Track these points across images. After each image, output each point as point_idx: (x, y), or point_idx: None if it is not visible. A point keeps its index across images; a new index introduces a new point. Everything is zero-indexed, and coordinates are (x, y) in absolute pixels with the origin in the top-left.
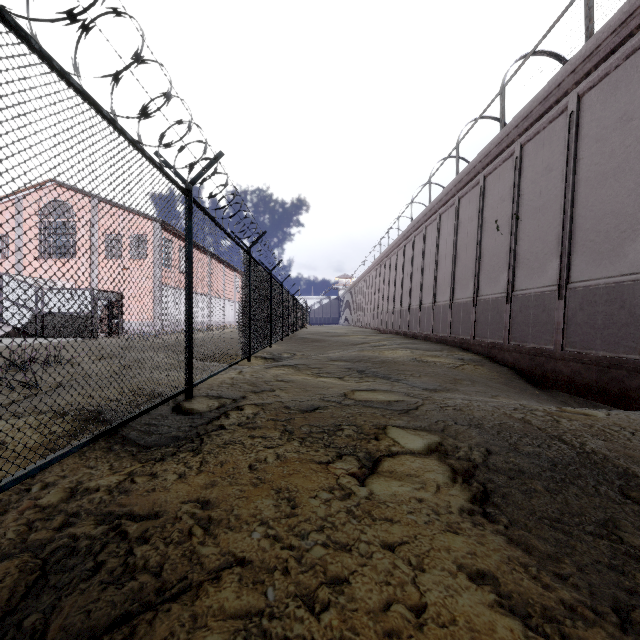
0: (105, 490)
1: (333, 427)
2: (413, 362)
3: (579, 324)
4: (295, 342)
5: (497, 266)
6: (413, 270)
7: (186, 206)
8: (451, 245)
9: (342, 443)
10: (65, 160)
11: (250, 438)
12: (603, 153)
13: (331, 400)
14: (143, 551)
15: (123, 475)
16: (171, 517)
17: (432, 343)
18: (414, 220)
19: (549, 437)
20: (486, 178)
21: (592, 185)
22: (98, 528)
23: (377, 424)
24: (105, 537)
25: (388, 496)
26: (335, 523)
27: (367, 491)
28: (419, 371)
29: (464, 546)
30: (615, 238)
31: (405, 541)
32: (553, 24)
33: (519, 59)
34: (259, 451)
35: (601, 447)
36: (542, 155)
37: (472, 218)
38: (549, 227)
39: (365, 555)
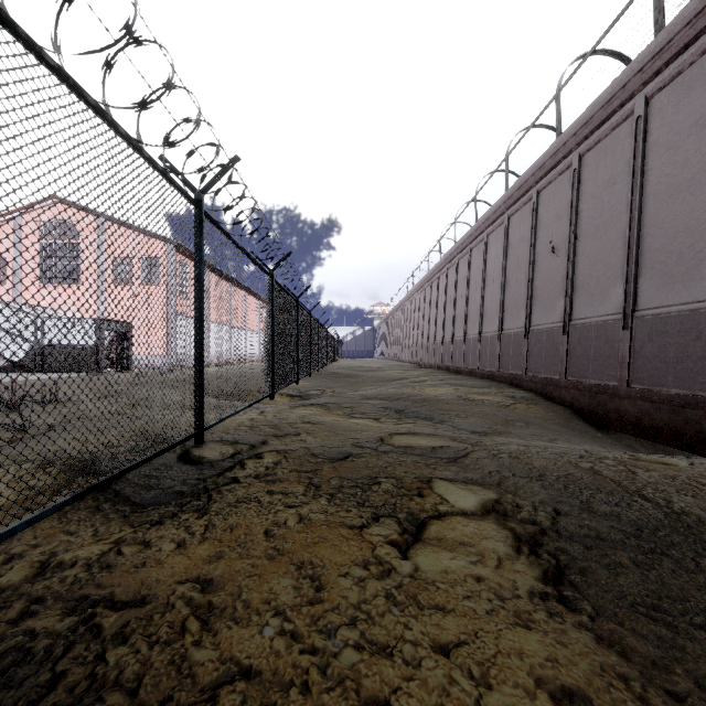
0: (83, 565)
1: (368, 480)
2: (458, 400)
3: (648, 357)
4: (325, 378)
5: (552, 292)
6: (457, 297)
7: (196, 219)
8: (500, 269)
9: (379, 501)
10: (35, 153)
11: (268, 494)
12: (675, 162)
13: (365, 446)
14: (118, 656)
15: (108, 544)
16: (161, 604)
17: (478, 379)
18: (458, 241)
19: (627, 493)
20: (540, 193)
21: (662, 199)
22: (65, 621)
23: (420, 476)
24: (72, 634)
25: (438, 574)
26: (371, 613)
27: (411, 567)
28: (465, 411)
29: (541, 649)
30: (690, 259)
31: (463, 641)
32: (617, 17)
33: (577, 59)
34: (278, 512)
35: (692, 506)
36: (604, 166)
37: (524, 238)
38: (612, 247)
39: (411, 663)
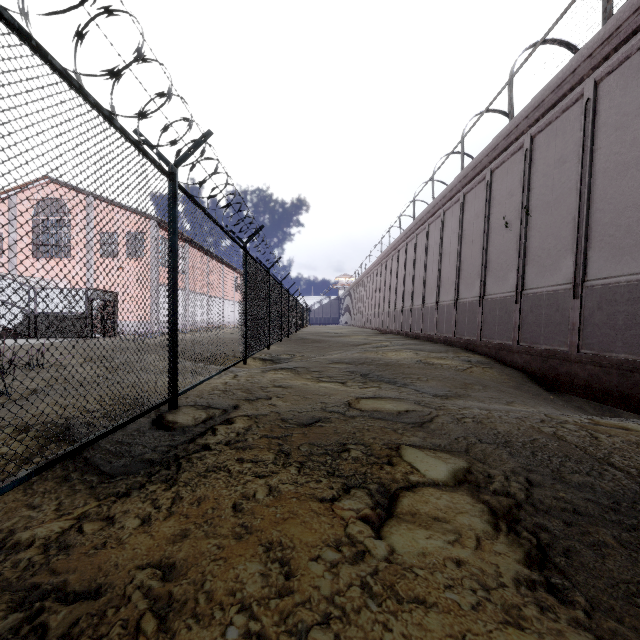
0: (39, 546)
1: (337, 447)
2: (418, 364)
3: (597, 325)
4: (295, 343)
5: (505, 264)
6: (415, 269)
7: (170, 191)
8: (455, 243)
9: (349, 470)
10: None
11: (238, 463)
12: (624, 142)
13: (334, 411)
14: None
15: (70, 520)
16: (117, 596)
17: (436, 344)
18: (416, 218)
19: (595, 460)
20: (493, 173)
21: (611, 176)
22: (7, 619)
23: (389, 443)
24: (13, 637)
25: (415, 557)
26: (346, 609)
27: (386, 548)
28: (426, 374)
29: None
30: (638, 232)
31: None
32: (567, 7)
33: (528, 48)
34: (247, 482)
35: None
36: (554, 146)
37: (478, 214)
38: (563, 222)
39: None
